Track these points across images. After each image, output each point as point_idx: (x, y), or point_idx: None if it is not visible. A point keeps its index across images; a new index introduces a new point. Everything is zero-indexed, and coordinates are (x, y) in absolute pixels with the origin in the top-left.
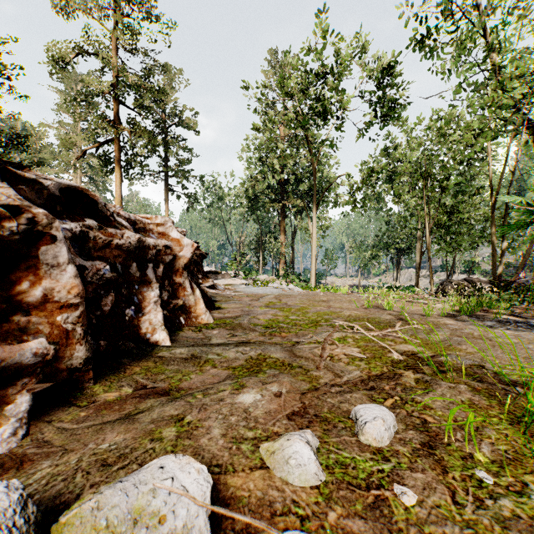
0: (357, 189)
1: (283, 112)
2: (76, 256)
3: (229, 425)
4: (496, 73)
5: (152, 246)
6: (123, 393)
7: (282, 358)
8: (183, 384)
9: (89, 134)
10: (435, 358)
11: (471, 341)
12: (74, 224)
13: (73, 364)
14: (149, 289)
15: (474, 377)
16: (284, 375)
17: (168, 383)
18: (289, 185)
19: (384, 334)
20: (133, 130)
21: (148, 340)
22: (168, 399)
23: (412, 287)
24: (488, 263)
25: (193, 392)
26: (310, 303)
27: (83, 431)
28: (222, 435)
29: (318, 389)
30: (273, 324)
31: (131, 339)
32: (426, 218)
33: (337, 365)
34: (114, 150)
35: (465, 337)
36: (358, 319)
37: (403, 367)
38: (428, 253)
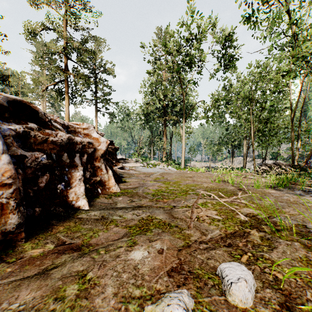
0: (209, 109)
1: (165, 64)
2: (18, 148)
3: (121, 282)
4: (294, 38)
5: (79, 142)
6: (46, 249)
7: (164, 219)
8: (92, 240)
9: (49, 77)
10: (270, 219)
11: (290, 205)
12: (19, 126)
13: (8, 228)
14: (76, 171)
15: (301, 235)
16: (165, 234)
17: (81, 239)
18: (168, 107)
19: (231, 200)
20: (75, 74)
21: (73, 205)
22: (78, 254)
23: (241, 168)
24: (287, 153)
25: (98, 248)
26: (182, 178)
27: (3, 288)
28: (114, 294)
29: (190, 246)
30: (158, 192)
31: (61, 205)
32: (251, 126)
33: (202, 225)
34: (65, 86)
35: (285, 202)
36: (213, 189)
37: (249, 226)
38: (252, 147)
